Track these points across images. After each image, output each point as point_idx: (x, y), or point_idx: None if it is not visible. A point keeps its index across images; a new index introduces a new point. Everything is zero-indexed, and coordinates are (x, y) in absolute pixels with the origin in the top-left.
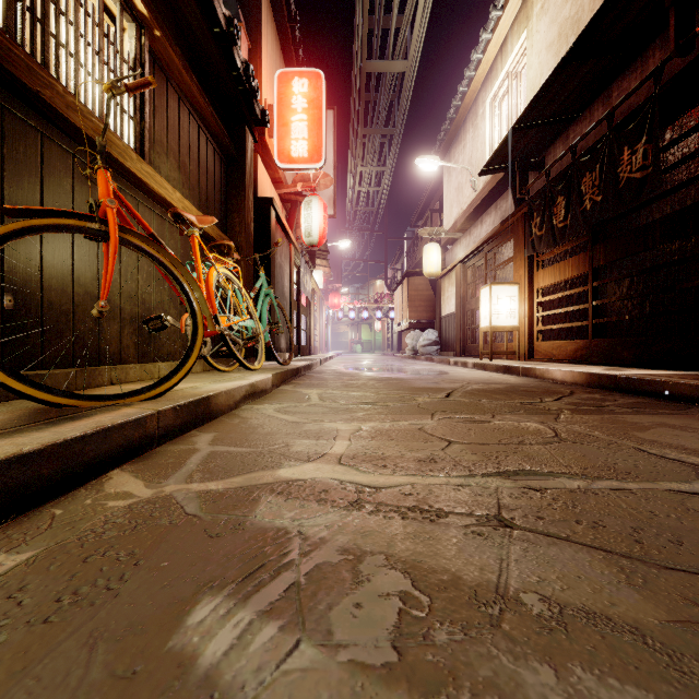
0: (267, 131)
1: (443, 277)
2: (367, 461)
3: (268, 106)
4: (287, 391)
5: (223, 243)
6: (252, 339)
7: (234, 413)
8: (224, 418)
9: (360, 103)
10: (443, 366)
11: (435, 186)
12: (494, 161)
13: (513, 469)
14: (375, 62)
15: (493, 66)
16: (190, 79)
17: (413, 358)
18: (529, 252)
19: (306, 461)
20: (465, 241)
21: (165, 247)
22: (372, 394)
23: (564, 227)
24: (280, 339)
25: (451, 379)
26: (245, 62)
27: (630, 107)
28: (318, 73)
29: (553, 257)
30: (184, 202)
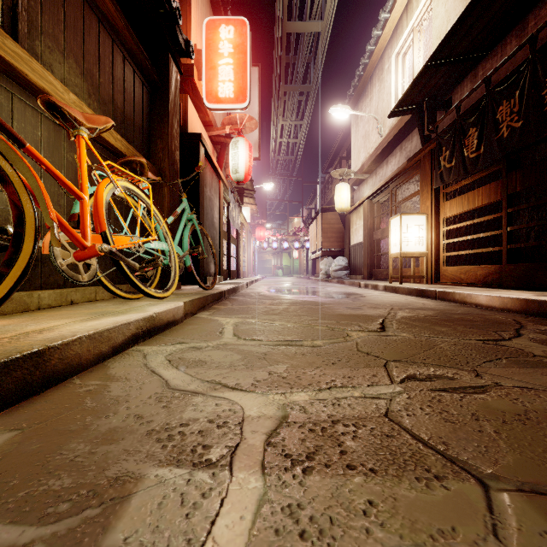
0: (196, 74)
1: (352, 213)
2: None
3: (197, 51)
4: (201, 320)
5: (134, 159)
6: (152, 262)
7: (105, 364)
8: (77, 380)
9: (282, 62)
10: (355, 288)
11: (343, 138)
12: (403, 102)
13: None
14: (294, 23)
15: (398, 24)
16: None
17: (326, 281)
18: (437, 184)
19: None
20: (372, 181)
21: (12, 133)
22: (296, 326)
23: (476, 157)
24: (209, 264)
25: (372, 303)
26: None
27: None
28: (243, 21)
29: (457, 189)
30: (82, 108)
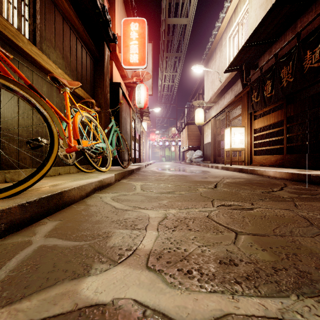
0: (117, 49)
1: (205, 125)
2: (172, 263)
3: (118, 37)
4: (124, 183)
5: (88, 100)
6: (101, 153)
7: (84, 201)
8: (74, 206)
9: (165, 40)
10: (206, 168)
11: (200, 82)
12: (232, 65)
13: (318, 278)
14: (172, 19)
15: (230, 20)
16: (68, 6)
17: (190, 164)
18: (250, 110)
19: (116, 263)
20: (216, 107)
21: (41, 94)
22: (172, 186)
23: (270, 96)
24: (124, 154)
25: (213, 175)
26: (102, 4)
27: (308, 31)
28: (143, 20)
29: (262, 113)
30: (64, 75)
